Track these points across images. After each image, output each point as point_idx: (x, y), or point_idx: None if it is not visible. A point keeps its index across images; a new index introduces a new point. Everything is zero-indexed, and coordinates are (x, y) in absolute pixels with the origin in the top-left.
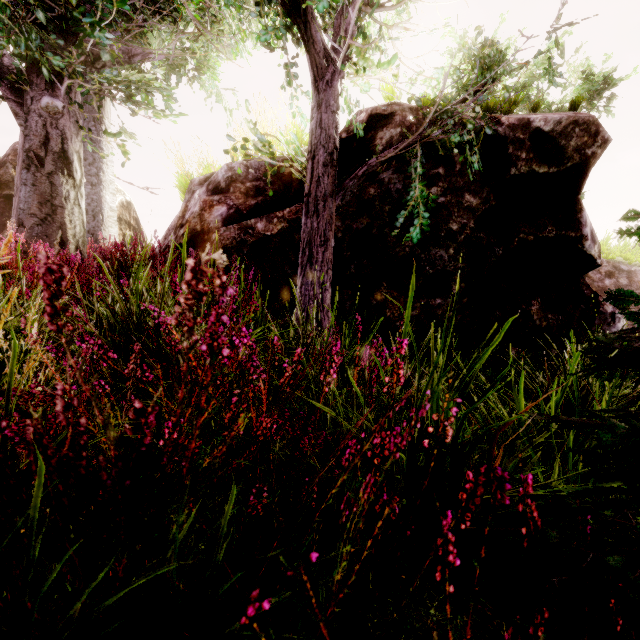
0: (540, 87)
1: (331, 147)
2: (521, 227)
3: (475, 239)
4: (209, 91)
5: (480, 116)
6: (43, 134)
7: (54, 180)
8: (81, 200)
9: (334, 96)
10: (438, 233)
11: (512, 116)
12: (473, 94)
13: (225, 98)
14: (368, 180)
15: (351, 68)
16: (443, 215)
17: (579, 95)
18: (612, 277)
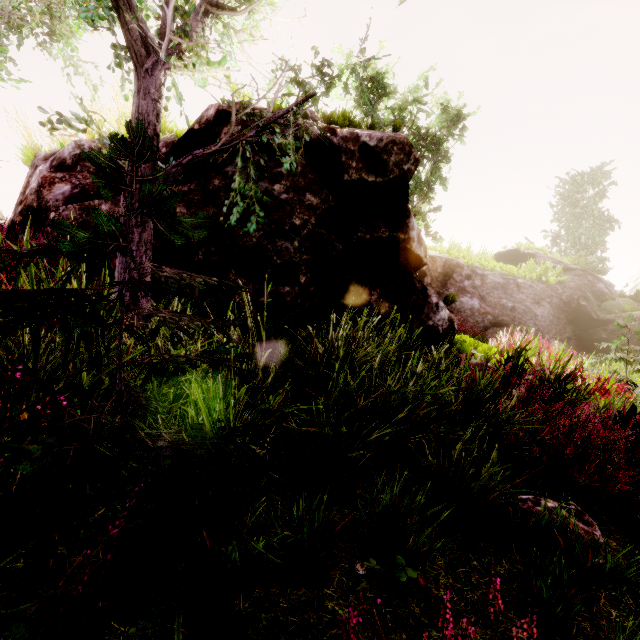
0: (409, 111)
1: (151, 133)
2: (359, 227)
3: (317, 234)
4: (69, 61)
5: (323, 126)
6: None
7: None
8: None
9: (156, 85)
10: (283, 226)
11: (348, 130)
12: (299, 104)
13: (85, 71)
14: (215, 172)
15: (178, 61)
16: (286, 210)
17: (440, 123)
18: (470, 279)
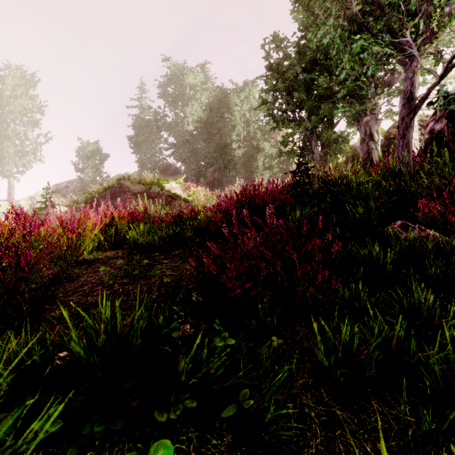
0: None
1: (408, 95)
2: None
3: None
4: None
5: None
6: (364, 131)
7: (368, 144)
8: (378, 147)
9: (411, 71)
10: None
11: None
12: None
13: None
14: None
15: (426, 46)
16: None
17: None
18: None
